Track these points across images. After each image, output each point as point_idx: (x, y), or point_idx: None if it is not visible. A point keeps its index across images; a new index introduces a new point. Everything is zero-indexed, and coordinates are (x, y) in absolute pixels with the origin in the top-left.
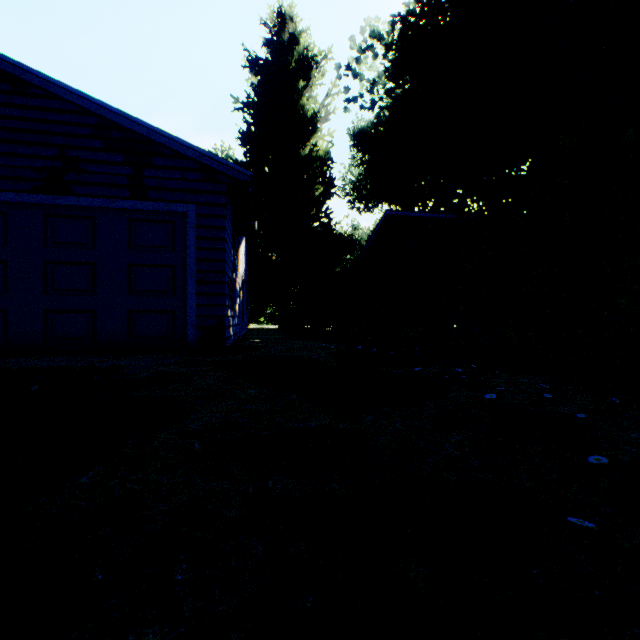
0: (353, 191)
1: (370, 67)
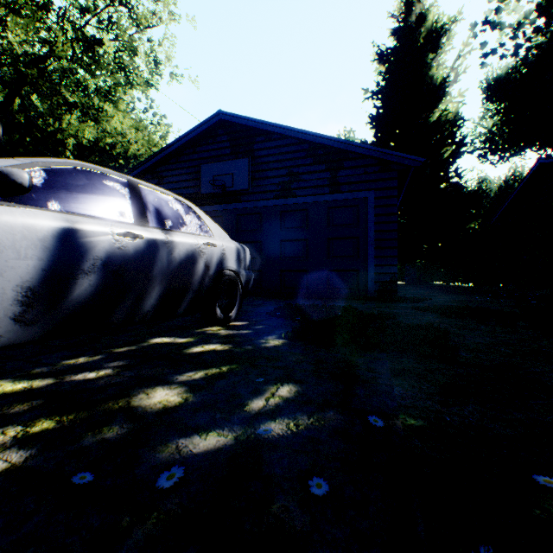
0: (484, 144)
1: (513, 11)
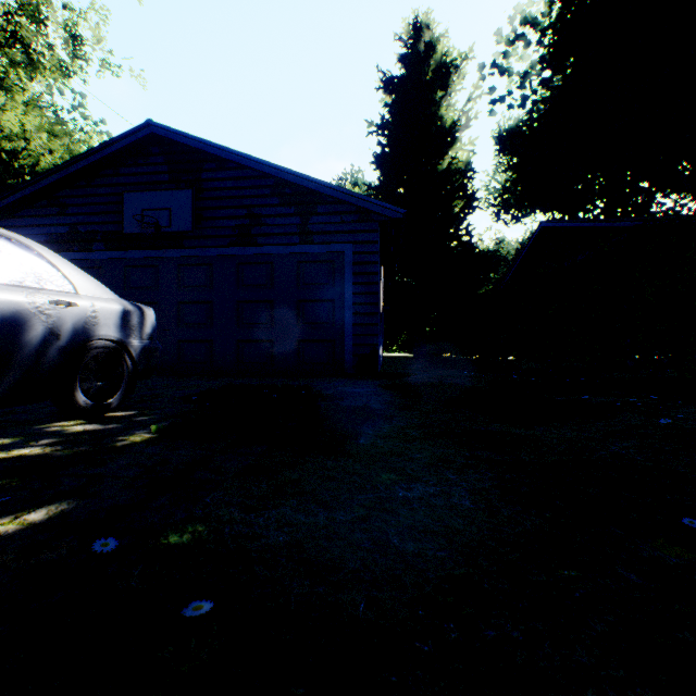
0: (498, 201)
1: (520, 59)
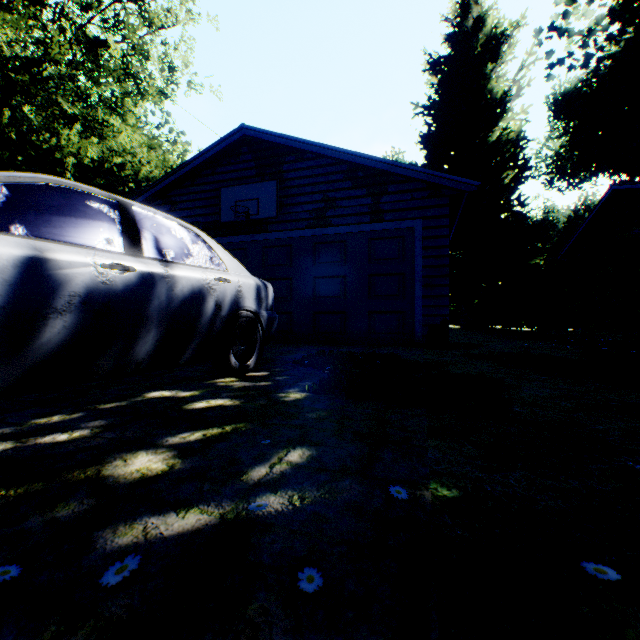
0: (551, 168)
1: (582, 16)
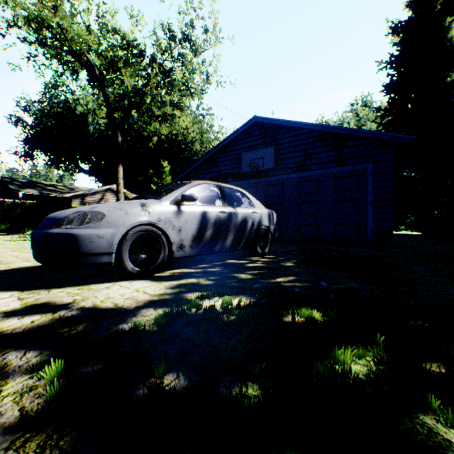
0: None
1: None
